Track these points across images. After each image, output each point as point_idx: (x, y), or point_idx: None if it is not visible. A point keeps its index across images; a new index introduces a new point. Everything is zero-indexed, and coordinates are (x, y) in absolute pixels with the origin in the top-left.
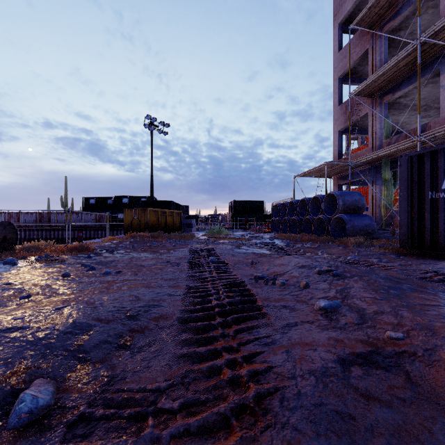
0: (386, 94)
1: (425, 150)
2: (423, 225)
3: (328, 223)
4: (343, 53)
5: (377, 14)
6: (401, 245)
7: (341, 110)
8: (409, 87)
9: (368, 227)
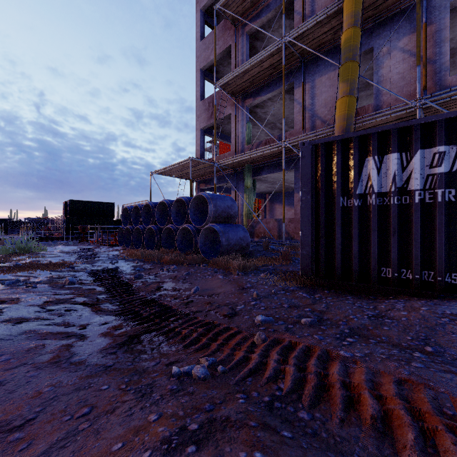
0: (248, 98)
1: (335, 137)
2: (332, 244)
3: (196, 235)
4: (206, 42)
5: (242, 6)
6: (304, 273)
7: (203, 105)
8: (268, 95)
9: (243, 241)
